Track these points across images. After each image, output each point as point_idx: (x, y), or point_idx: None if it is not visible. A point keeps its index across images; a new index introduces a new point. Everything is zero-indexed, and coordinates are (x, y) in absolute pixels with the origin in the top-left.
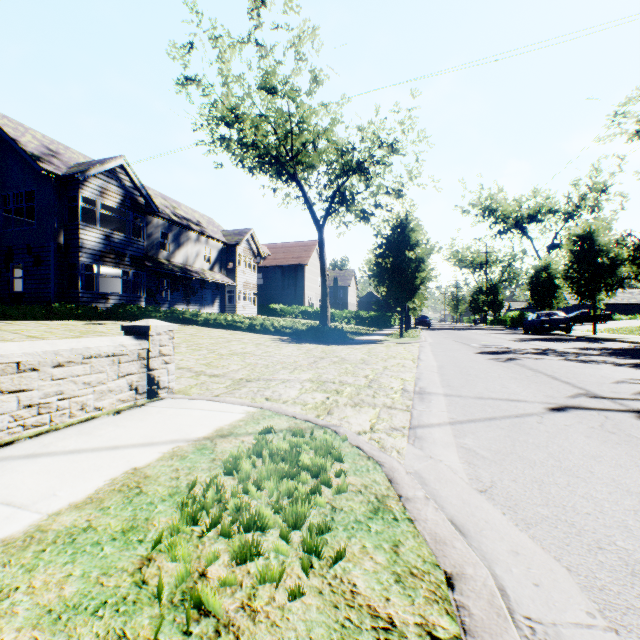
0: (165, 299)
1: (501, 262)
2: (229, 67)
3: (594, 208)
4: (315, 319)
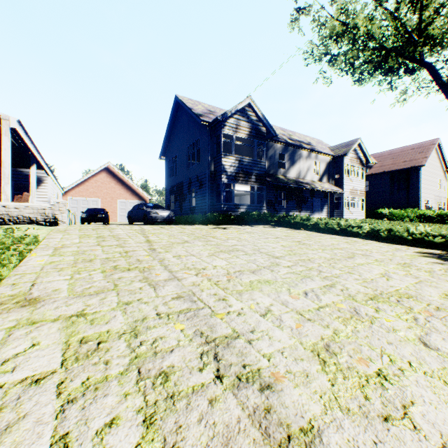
0: (281, 207)
1: None
2: None
3: None
4: (437, 223)
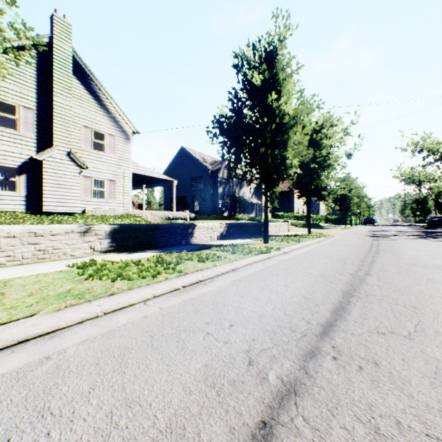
0: (236, 211)
1: (437, 180)
2: None
3: None
4: (301, 220)
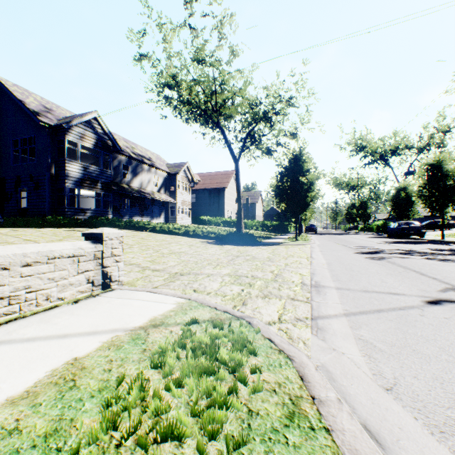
0: (126, 213)
1: (369, 185)
2: (171, 46)
3: (440, 144)
4: (233, 227)
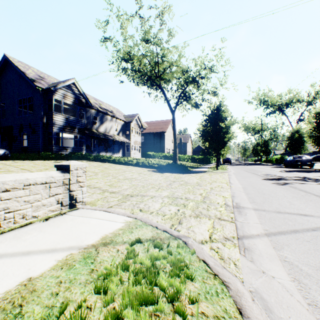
0: (95, 149)
1: (269, 129)
2: (126, 31)
3: None
4: (170, 159)
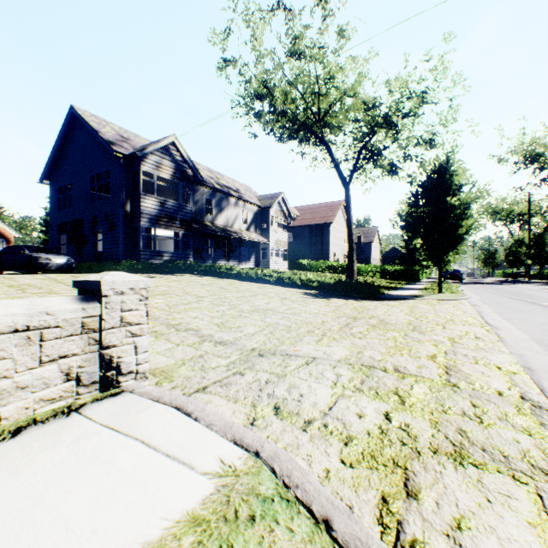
0: (209, 256)
1: (546, 211)
2: (260, 42)
3: None
4: (340, 273)
